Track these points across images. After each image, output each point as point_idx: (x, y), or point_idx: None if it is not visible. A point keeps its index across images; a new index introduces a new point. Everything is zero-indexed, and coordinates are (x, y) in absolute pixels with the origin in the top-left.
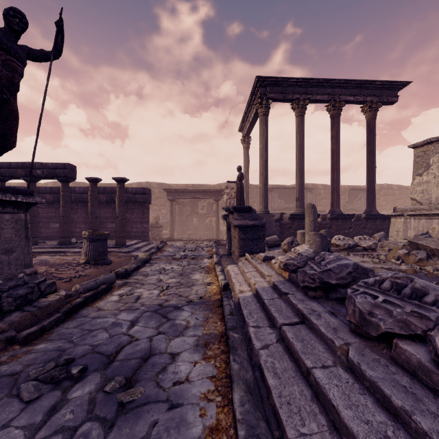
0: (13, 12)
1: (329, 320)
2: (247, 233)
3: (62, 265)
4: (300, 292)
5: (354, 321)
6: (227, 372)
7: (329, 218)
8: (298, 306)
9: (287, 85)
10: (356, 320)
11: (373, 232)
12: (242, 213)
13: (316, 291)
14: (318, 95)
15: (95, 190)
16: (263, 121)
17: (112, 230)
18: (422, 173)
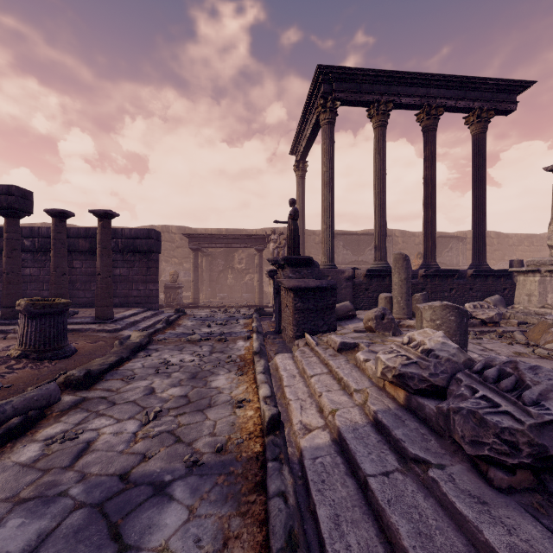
0: None
1: None
2: (308, 300)
3: None
4: (458, 460)
5: None
6: None
7: (422, 275)
8: (489, 538)
9: (361, 81)
10: None
11: (483, 295)
12: (298, 268)
13: (514, 473)
14: (406, 96)
15: (62, 230)
16: (327, 132)
17: None
18: None
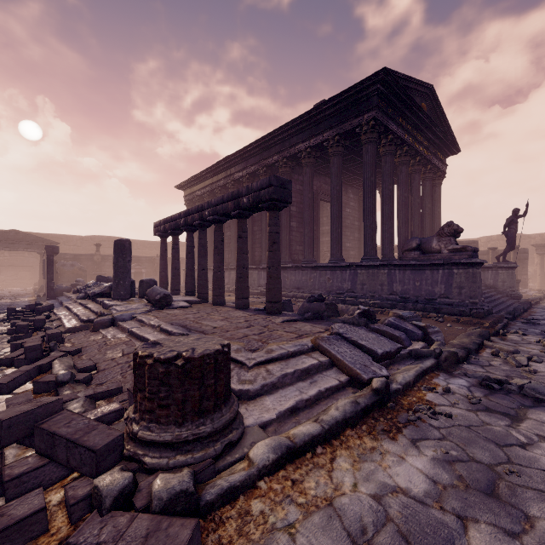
0: (517, 210)
1: None
2: None
3: None
4: None
5: None
6: None
7: None
8: None
9: None
10: None
11: None
12: None
13: None
14: None
15: (494, 254)
16: None
17: None
18: None
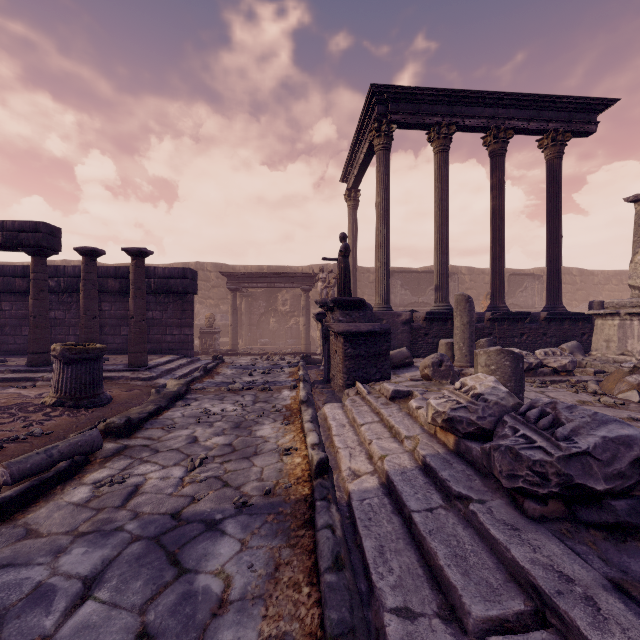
0: None
1: None
2: (360, 346)
3: (7, 409)
4: (498, 496)
5: None
6: None
7: (489, 319)
8: (514, 554)
9: (420, 101)
10: None
11: (558, 341)
12: (349, 311)
13: (546, 503)
14: (471, 118)
15: (93, 270)
16: (381, 158)
17: None
18: None
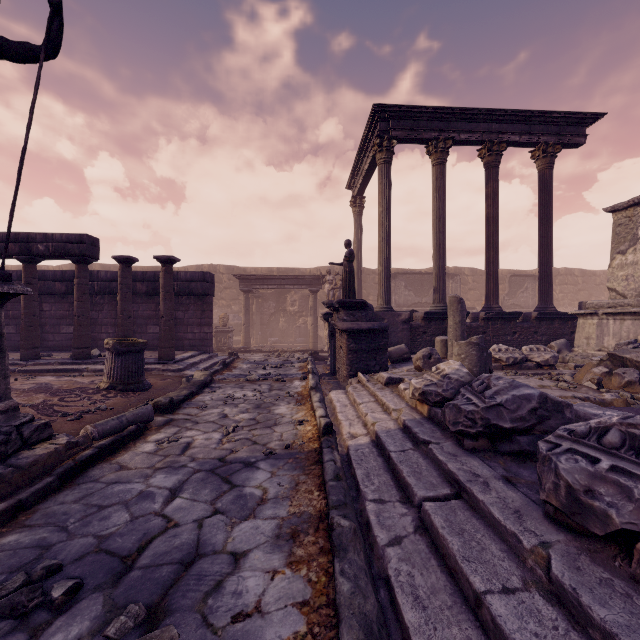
0: None
1: (505, 495)
2: (361, 341)
3: (72, 391)
4: (450, 440)
5: (557, 503)
6: (329, 594)
7: (483, 318)
8: (449, 466)
9: (419, 118)
10: (560, 502)
11: (549, 339)
12: (352, 311)
13: (477, 440)
14: (466, 132)
15: (128, 275)
16: (383, 171)
17: (156, 336)
18: (626, 249)
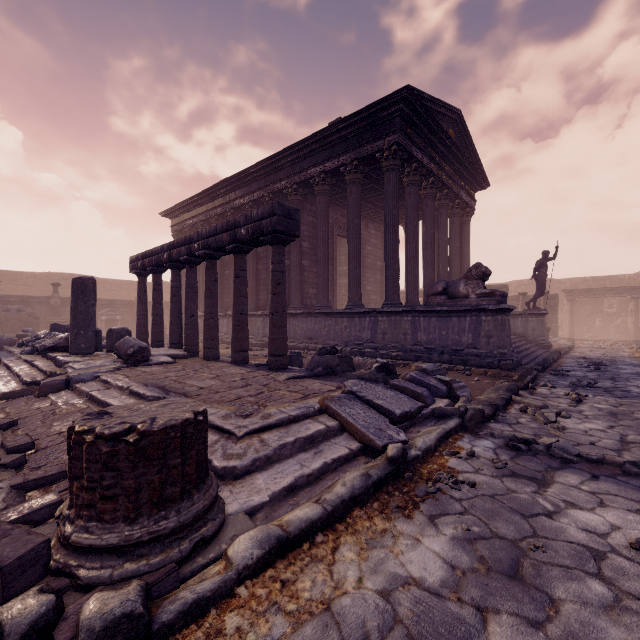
0: (547, 253)
1: None
2: None
3: None
4: None
5: None
6: None
7: None
8: None
9: None
10: None
11: None
12: None
13: None
14: None
15: (524, 300)
16: None
17: None
18: None
